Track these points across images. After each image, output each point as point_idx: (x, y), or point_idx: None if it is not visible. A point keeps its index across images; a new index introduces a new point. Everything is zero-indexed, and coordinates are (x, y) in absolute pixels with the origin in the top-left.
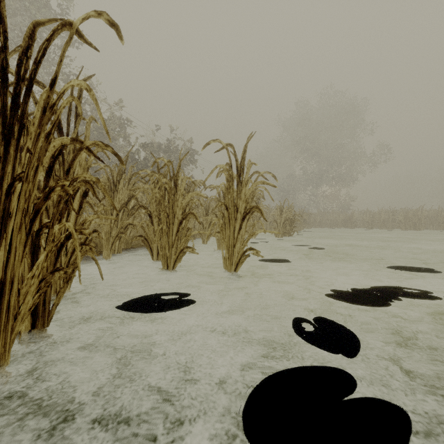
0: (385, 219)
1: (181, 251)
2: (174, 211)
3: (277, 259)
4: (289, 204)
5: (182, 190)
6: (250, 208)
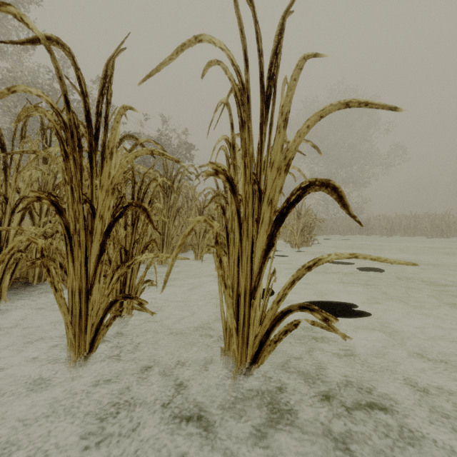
0: (406, 225)
1: (110, 305)
2: (93, 200)
3: (332, 301)
4: (297, 209)
5: (111, 141)
6: (300, 186)
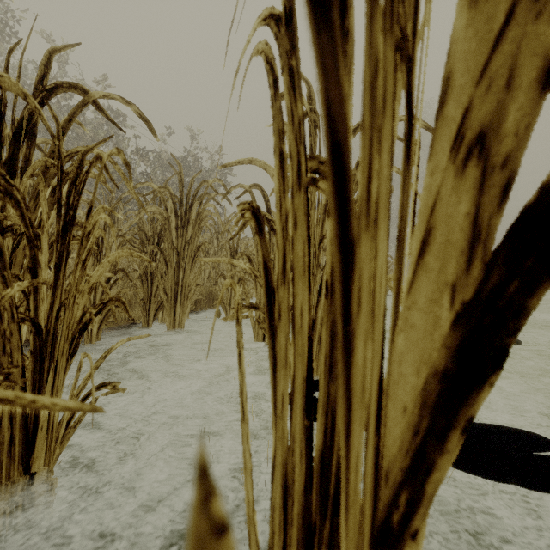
0: None
1: None
2: None
3: (488, 426)
4: None
5: None
6: None
